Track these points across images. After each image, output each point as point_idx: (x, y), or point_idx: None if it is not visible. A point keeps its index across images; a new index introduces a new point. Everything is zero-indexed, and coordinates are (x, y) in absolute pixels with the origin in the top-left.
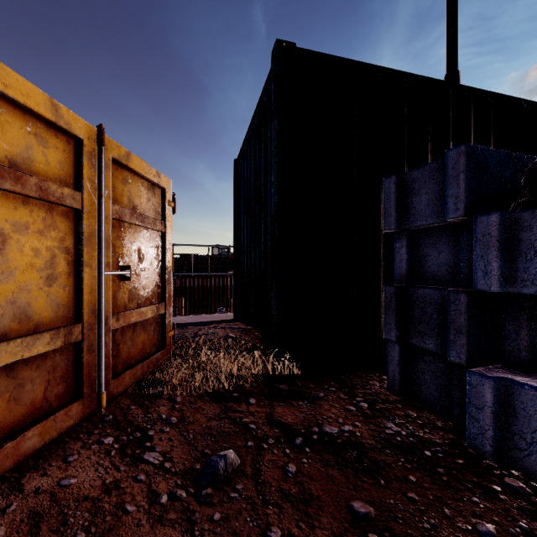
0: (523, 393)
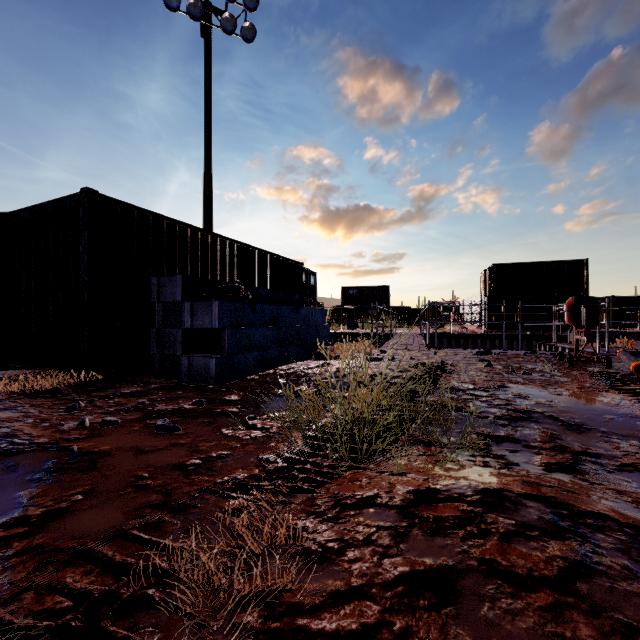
0: (195, 359)
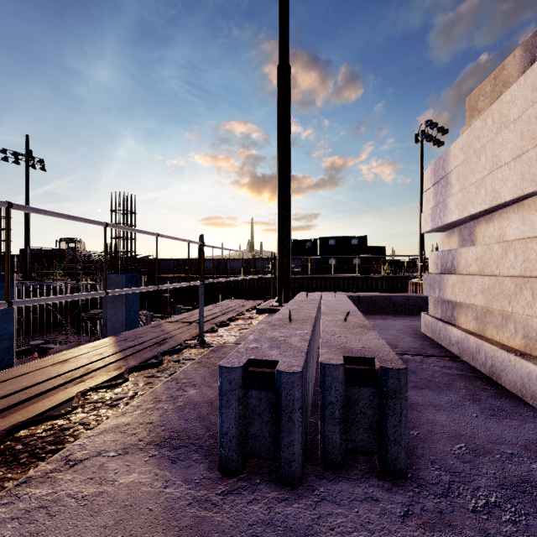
0: None
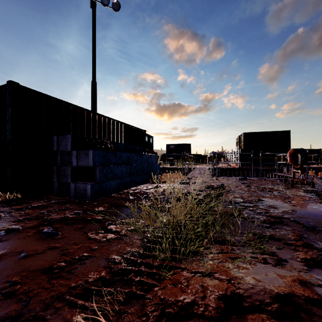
0: (79, 184)
